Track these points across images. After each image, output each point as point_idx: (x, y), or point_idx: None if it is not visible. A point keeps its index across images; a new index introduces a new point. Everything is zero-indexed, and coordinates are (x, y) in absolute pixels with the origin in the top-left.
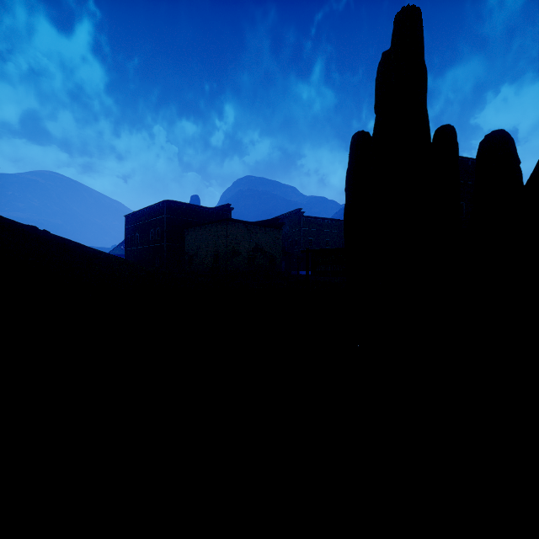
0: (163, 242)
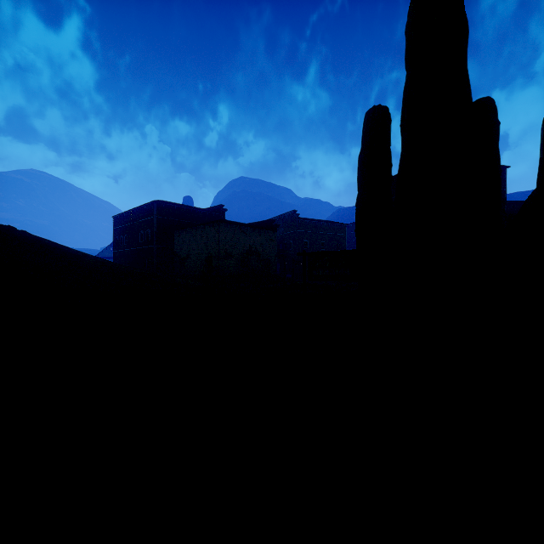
0: (153, 244)
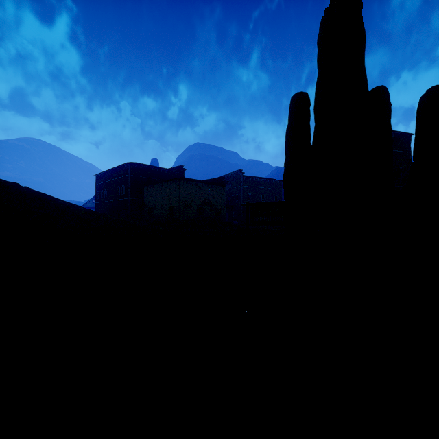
0: (127, 197)
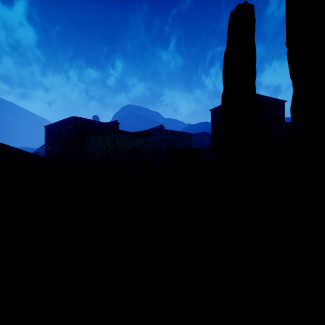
0: (71, 145)
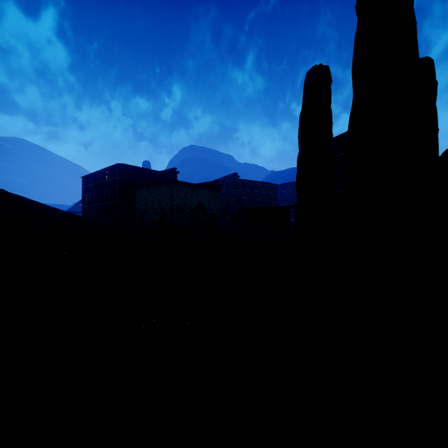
0: (116, 201)
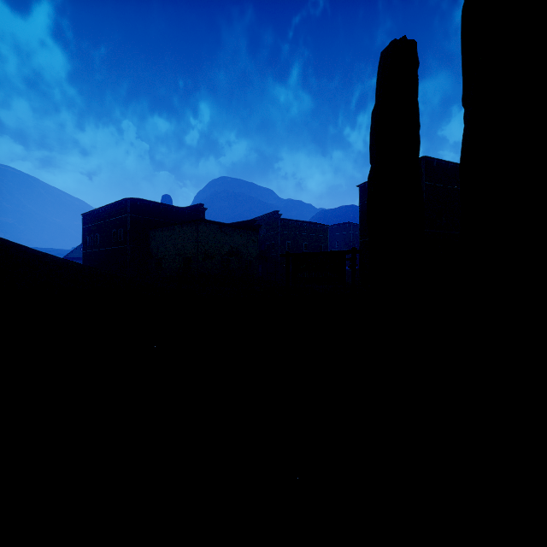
0: (127, 244)
